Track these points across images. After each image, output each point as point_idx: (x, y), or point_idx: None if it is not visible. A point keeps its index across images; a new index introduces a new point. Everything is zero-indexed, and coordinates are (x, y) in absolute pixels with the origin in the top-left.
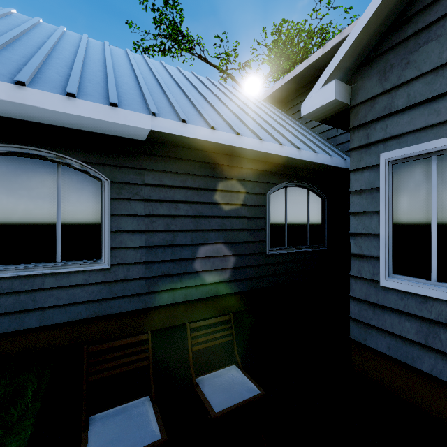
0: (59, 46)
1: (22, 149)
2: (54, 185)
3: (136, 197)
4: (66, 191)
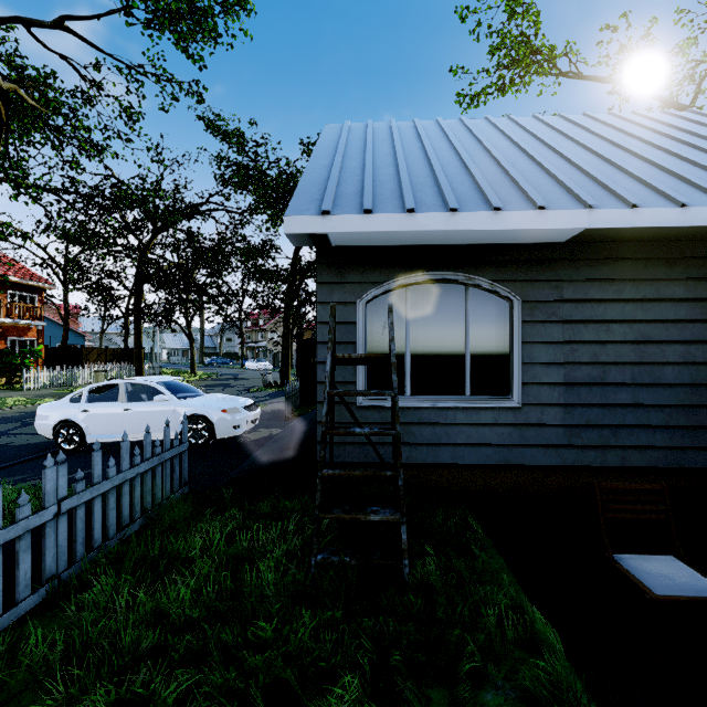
0: (434, 148)
1: (437, 276)
2: (462, 310)
3: (552, 318)
4: (473, 316)
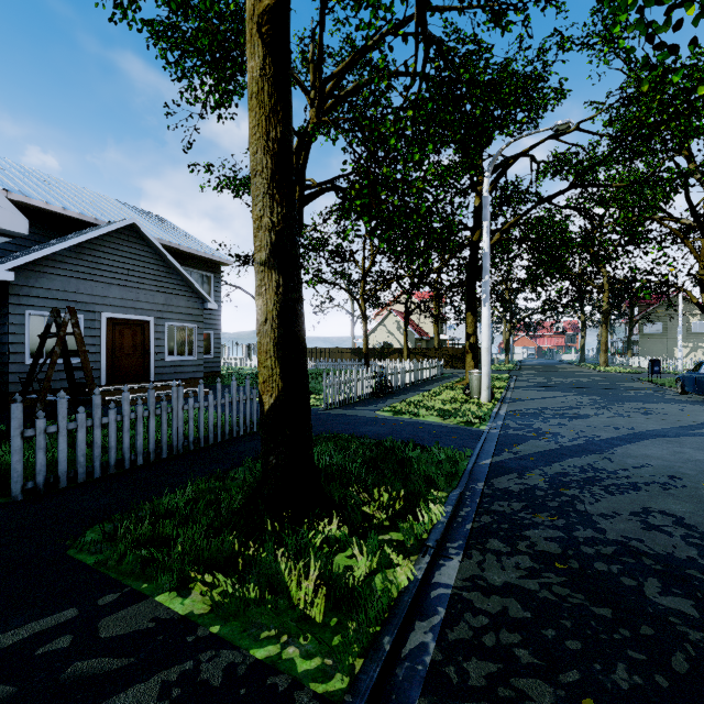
0: None
1: None
2: None
3: None
4: None
